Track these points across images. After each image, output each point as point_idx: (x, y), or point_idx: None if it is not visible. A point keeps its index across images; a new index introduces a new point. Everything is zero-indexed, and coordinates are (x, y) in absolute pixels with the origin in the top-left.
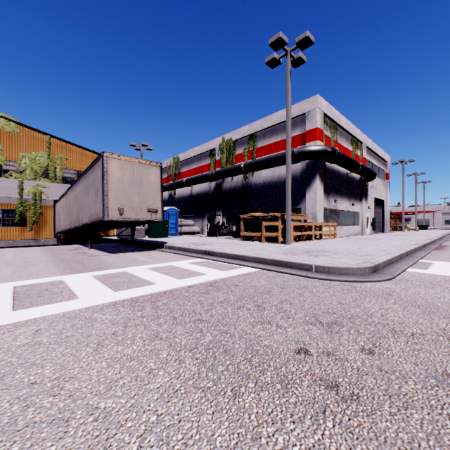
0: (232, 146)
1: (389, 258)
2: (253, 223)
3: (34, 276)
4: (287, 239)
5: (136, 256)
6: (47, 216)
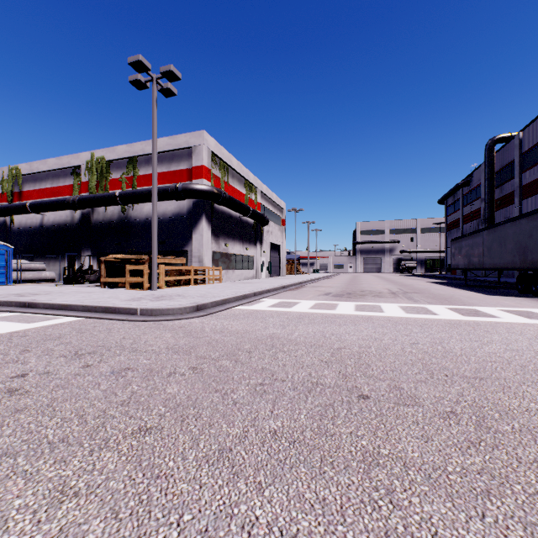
0: (106, 167)
1: (224, 298)
2: (118, 267)
3: None
4: (154, 285)
5: None
6: None
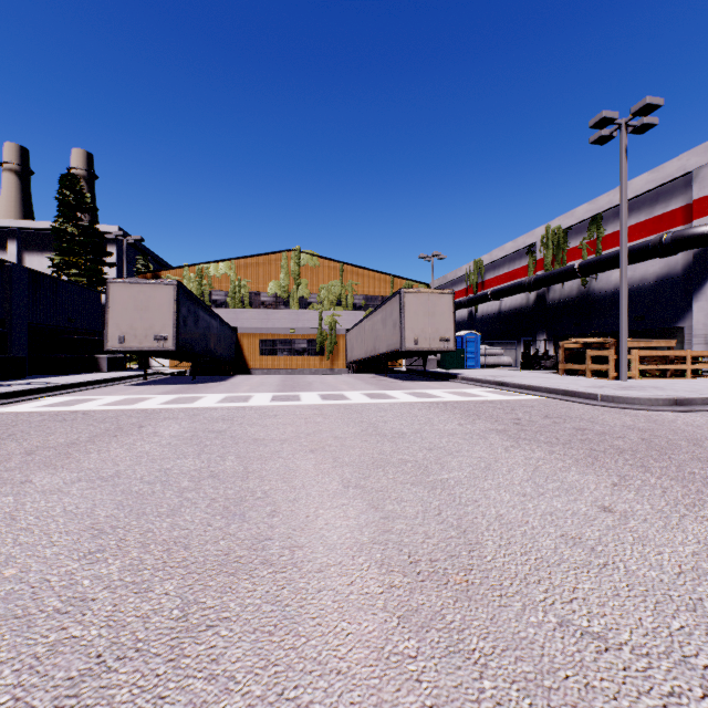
0: (562, 237)
1: None
2: (577, 353)
3: (365, 390)
4: (621, 373)
5: (429, 384)
6: (340, 345)
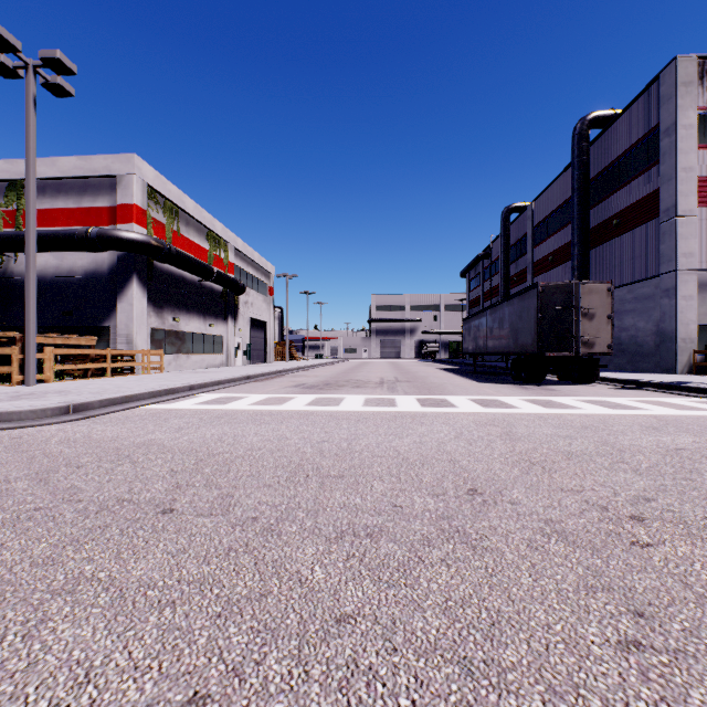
0: None
1: (127, 394)
2: None
3: None
4: (29, 377)
5: None
6: None
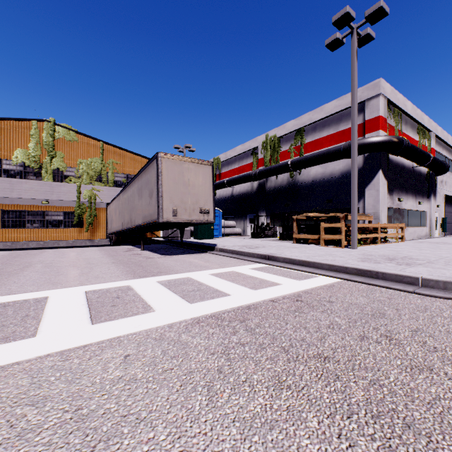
0: (276, 143)
1: None
2: (308, 225)
3: (101, 280)
4: (353, 243)
5: (191, 259)
6: (100, 218)
